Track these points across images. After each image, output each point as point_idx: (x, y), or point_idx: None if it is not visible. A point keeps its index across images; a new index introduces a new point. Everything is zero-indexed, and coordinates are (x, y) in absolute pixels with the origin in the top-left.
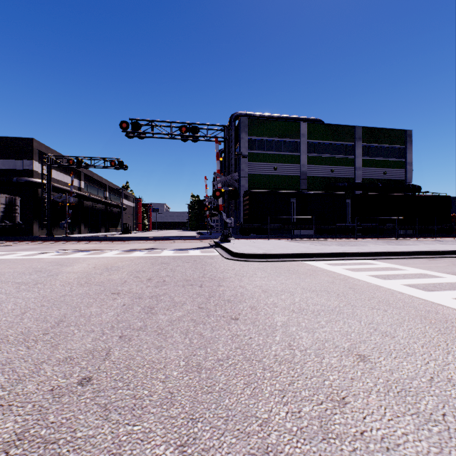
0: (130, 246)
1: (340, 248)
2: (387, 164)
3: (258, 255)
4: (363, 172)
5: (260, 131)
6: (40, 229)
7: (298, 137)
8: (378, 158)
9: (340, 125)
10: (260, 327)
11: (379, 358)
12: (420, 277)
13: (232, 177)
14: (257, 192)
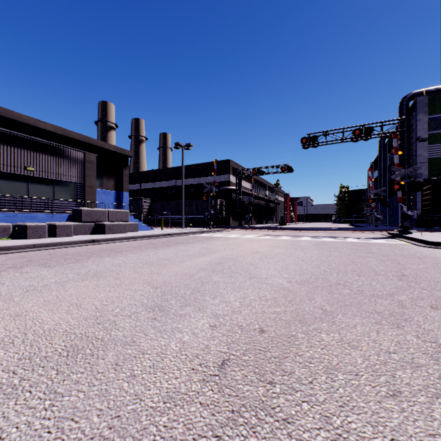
0: (309, 234)
1: None
2: None
3: None
4: None
5: None
6: (232, 221)
7: None
8: None
9: None
10: None
11: None
12: None
13: (414, 168)
14: None
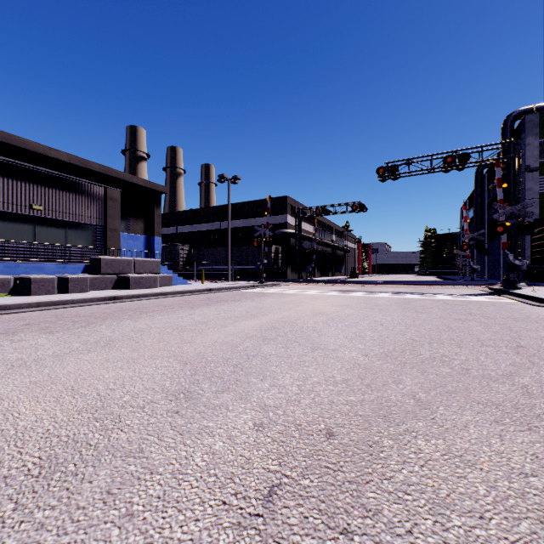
0: (388, 290)
1: None
2: None
3: None
4: None
5: None
6: (290, 272)
7: None
8: None
9: None
10: None
11: None
12: None
13: (523, 205)
14: None
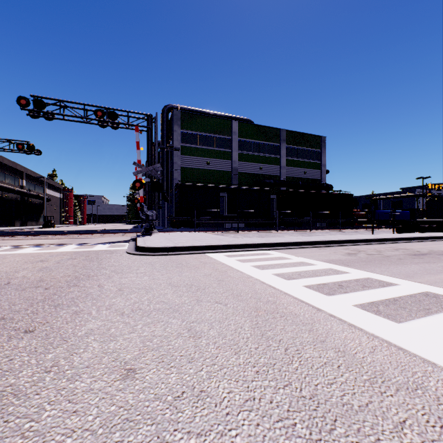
0: (29, 242)
1: (250, 239)
2: (307, 165)
3: (160, 248)
4: (287, 171)
5: (193, 125)
6: None
7: (230, 134)
8: (300, 159)
9: (267, 127)
10: (48, 340)
11: (149, 371)
12: (296, 265)
13: (154, 168)
14: (187, 185)
